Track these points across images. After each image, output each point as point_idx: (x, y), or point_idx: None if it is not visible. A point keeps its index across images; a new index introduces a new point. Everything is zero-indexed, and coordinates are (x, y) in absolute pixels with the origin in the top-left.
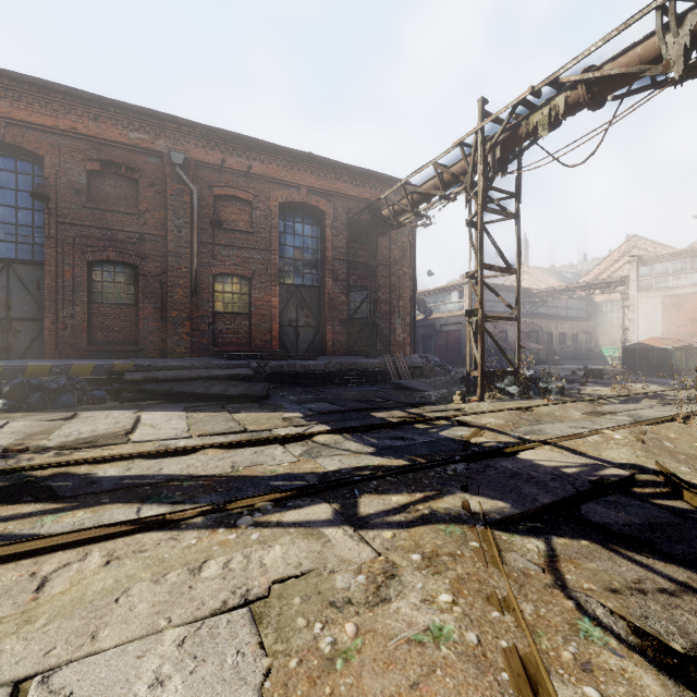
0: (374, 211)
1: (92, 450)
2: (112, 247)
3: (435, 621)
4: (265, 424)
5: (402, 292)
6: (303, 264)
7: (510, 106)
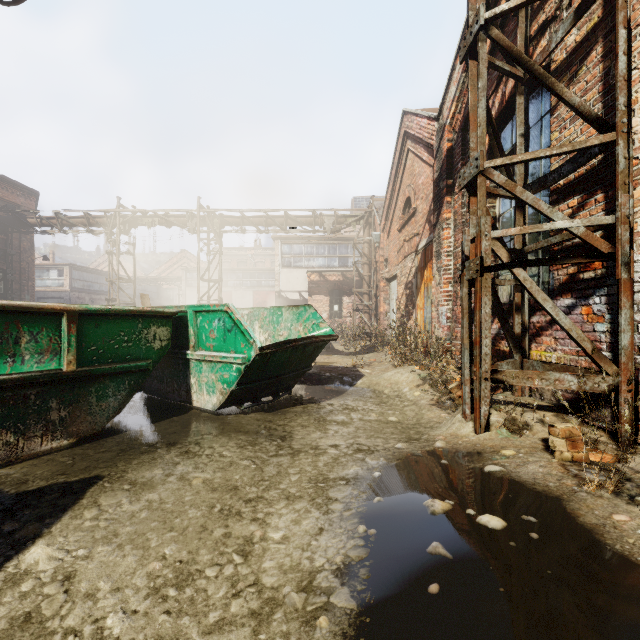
0: (19, 216)
1: None
2: None
3: None
4: None
5: (31, 275)
6: None
7: (135, 211)
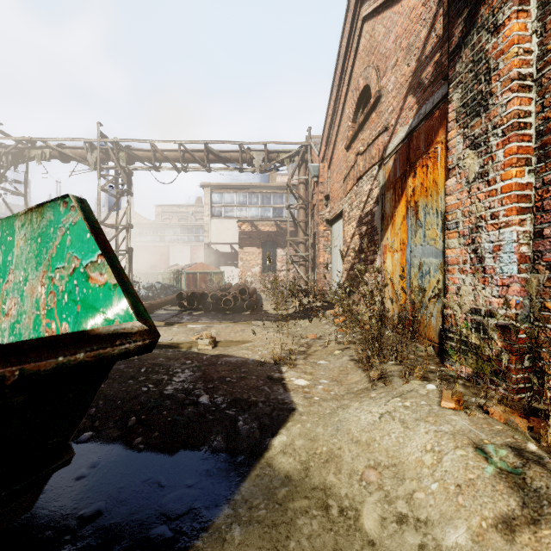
0: None
1: None
2: None
3: None
4: None
5: None
6: None
7: (18, 139)
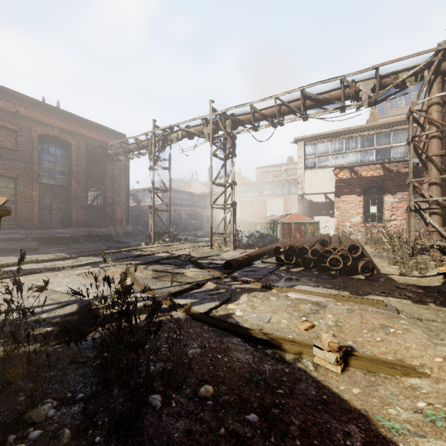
0: (103, 150)
1: None
2: None
3: (116, 270)
4: (46, 257)
5: (120, 192)
6: (55, 172)
7: (163, 128)
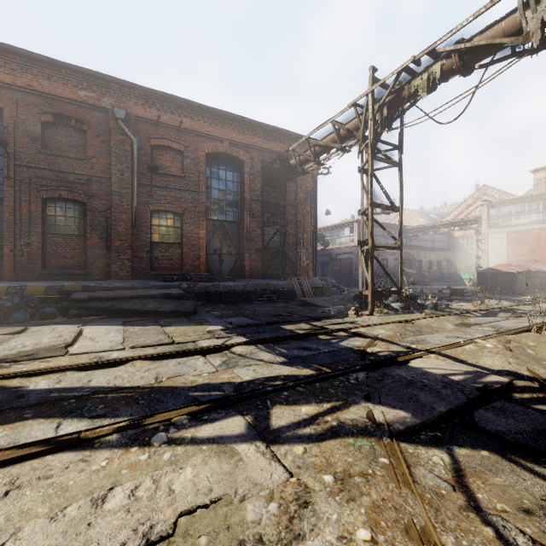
0: (283, 161)
1: (30, 362)
2: (64, 187)
3: None
4: (191, 336)
5: (306, 227)
6: (226, 203)
7: (395, 72)
